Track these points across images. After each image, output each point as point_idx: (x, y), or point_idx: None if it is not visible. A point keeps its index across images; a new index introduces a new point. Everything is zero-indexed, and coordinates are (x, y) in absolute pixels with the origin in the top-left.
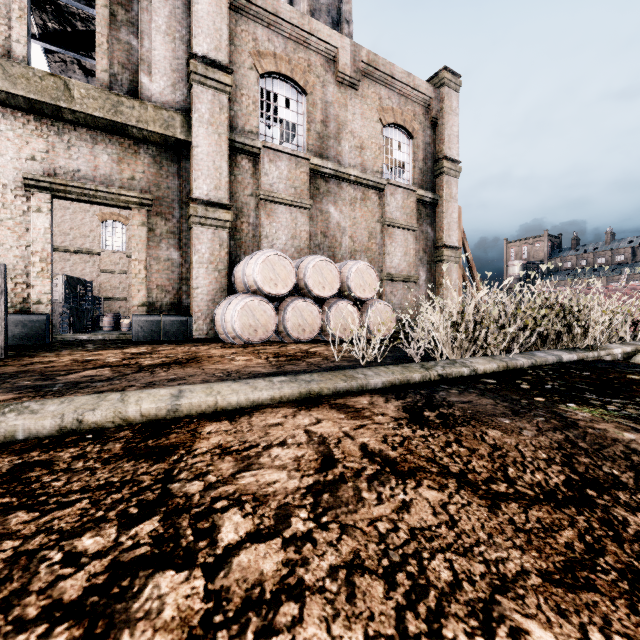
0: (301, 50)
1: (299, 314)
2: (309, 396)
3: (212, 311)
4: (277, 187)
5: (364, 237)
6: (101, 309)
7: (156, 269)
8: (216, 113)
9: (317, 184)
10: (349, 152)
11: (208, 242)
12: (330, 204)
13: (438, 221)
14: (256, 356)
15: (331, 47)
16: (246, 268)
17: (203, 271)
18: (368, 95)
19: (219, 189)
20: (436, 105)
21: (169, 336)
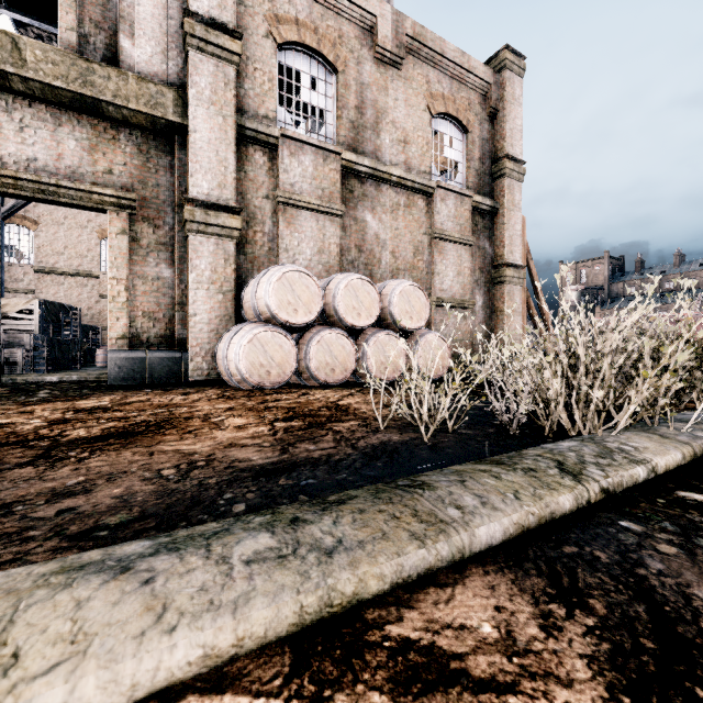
0: (330, 17)
1: (327, 349)
2: (328, 612)
3: (215, 345)
4: (300, 188)
5: (408, 252)
6: (99, 341)
7: (142, 291)
8: (220, 89)
9: (350, 185)
10: (390, 147)
11: (209, 256)
12: (367, 211)
13: (498, 234)
14: (258, 417)
15: (368, 15)
16: (256, 288)
17: (203, 293)
18: (413, 77)
19: (224, 187)
20: (495, 93)
21: (157, 378)
